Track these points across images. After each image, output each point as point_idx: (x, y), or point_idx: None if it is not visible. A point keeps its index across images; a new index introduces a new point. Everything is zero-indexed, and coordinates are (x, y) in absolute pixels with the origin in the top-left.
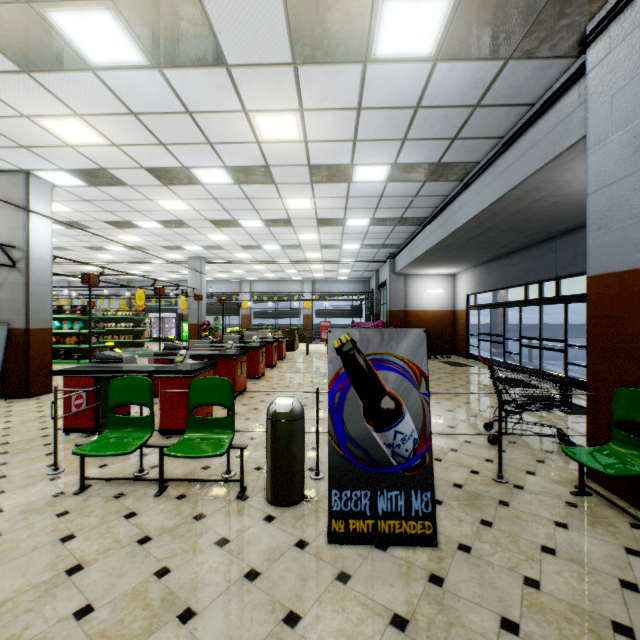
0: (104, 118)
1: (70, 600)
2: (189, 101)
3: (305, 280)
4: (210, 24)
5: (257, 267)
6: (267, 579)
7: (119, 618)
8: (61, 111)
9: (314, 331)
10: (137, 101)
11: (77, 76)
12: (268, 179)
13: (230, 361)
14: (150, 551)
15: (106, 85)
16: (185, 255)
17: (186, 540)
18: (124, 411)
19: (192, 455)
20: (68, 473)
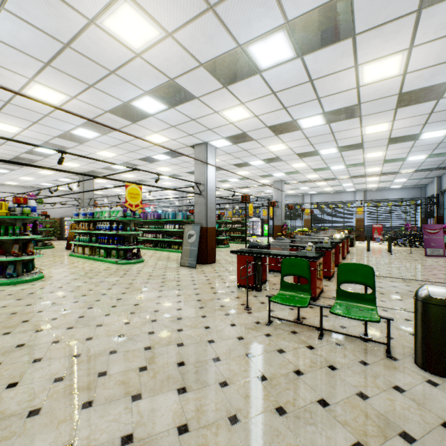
0: (255, 101)
1: (309, 391)
2: (314, 72)
3: (357, 191)
4: (351, 9)
5: (319, 184)
6: None
7: (351, 417)
8: (234, 104)
9: (365, 232)
10: (279, 84)
11: (250, 80)
12: (355, 114)
13: (326, 252)
14: (341, 377)
15: (264, 80)
16: (271, 180)
17: (365, 377)
18: (264, 278)
19: (354, 317)
20: (254, 311)
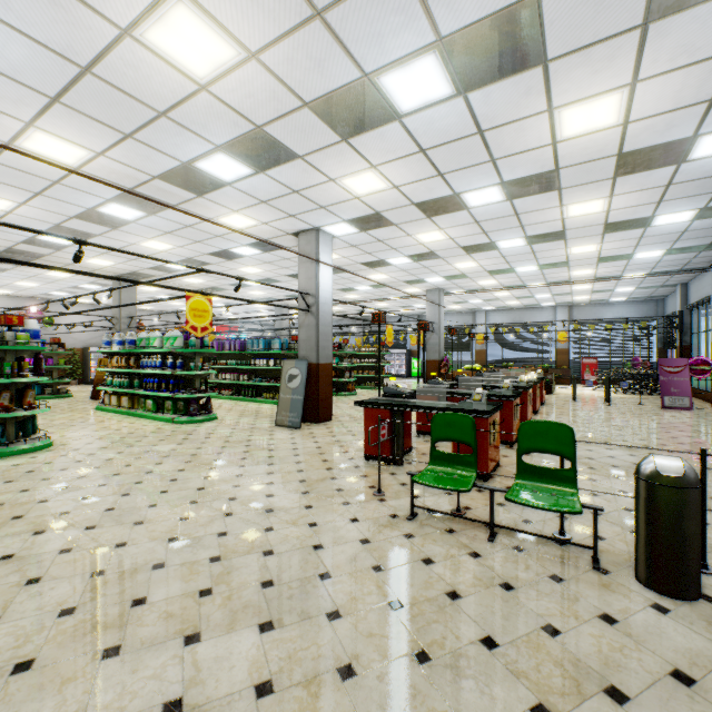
0: (394, 163)
1: (468, 625)
2: (484, 119)
3: (558, 306)
4: (540, 20)
5: (499, 294)
6: (711, 692)
7: (532, 664)
8: (360, 167)
9: (571, 370)
10: (430, 137)
11: (384, 130)
12: (551, 186)
13: (505, 403)
14: (521, 601)
15: (406, 130)
16: (423, 288)
17: (556, 601)
18: (407, 445)
19: (542, 506)
20: (389, 497)
